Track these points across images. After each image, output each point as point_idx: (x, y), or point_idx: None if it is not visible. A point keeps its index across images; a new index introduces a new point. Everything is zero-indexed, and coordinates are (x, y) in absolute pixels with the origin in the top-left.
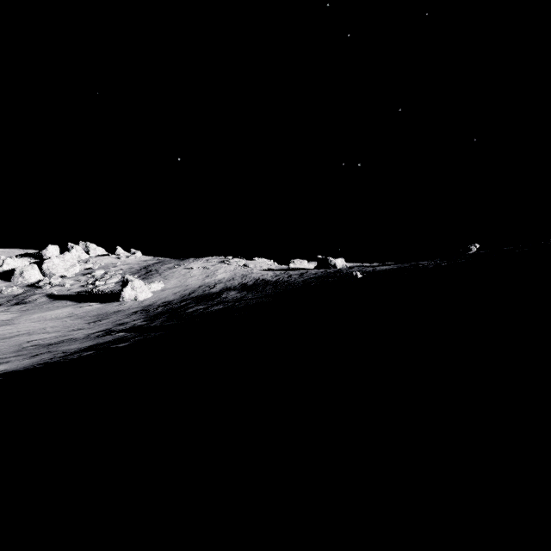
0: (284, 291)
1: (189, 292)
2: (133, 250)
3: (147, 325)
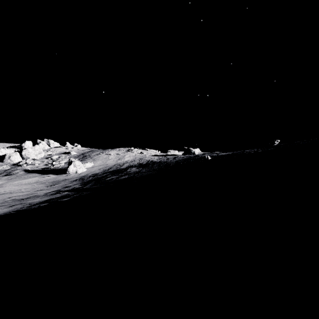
0: (164, 167)
1: (108, 168)
2: (76, 144)
3: (82, 187)
